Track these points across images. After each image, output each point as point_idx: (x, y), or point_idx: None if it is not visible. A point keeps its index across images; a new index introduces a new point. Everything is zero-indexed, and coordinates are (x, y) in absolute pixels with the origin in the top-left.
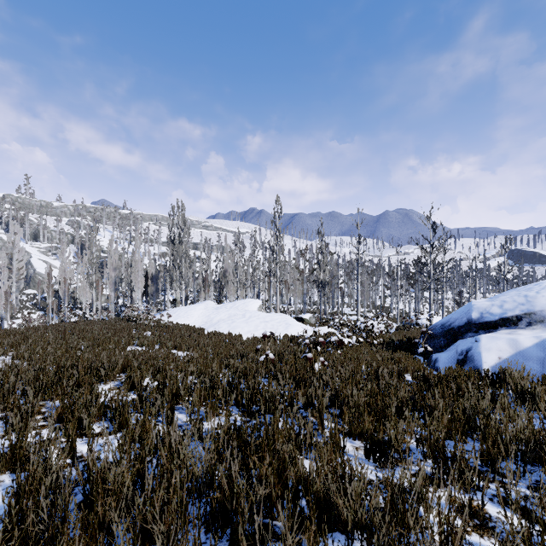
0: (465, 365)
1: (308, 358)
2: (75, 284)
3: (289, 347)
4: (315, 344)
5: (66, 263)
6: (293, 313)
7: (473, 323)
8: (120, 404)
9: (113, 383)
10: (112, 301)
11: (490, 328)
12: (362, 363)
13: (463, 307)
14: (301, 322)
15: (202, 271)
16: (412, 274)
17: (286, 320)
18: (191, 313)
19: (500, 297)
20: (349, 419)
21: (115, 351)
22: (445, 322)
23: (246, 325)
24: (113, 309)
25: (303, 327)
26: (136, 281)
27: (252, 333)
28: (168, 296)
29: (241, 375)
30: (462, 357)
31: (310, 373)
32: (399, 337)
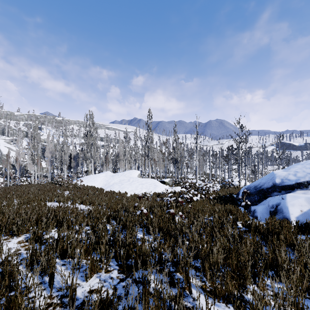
0: (276, 215)
1: (171, 213)
2: (27, 161)
3: (157, 201)
4: (175, 202)
5: (19, 148)
6: (159, 178)
7: (277, 186)
8: (19, 260)
9: (25, 236)
10: (49, 172)
11: (289, 189)
12: (206, 214)
13: (268, 175)
14: (163, 184)
15: (105, 153)
16: (227, 155)
17: (154, 183)
18: (96, 179)
19: (291, 169)
20: (210, 275)
21: (36, 207)
22: (257, 184)
23: (130, 186)
24: (49, 176)
25: (165, 187)
26: (63, 160)
27: (134, 191)
28: (84, 168)
29: (123, 226)
30: (273, 210)
31: (173, 226)
32: (224, 193)
